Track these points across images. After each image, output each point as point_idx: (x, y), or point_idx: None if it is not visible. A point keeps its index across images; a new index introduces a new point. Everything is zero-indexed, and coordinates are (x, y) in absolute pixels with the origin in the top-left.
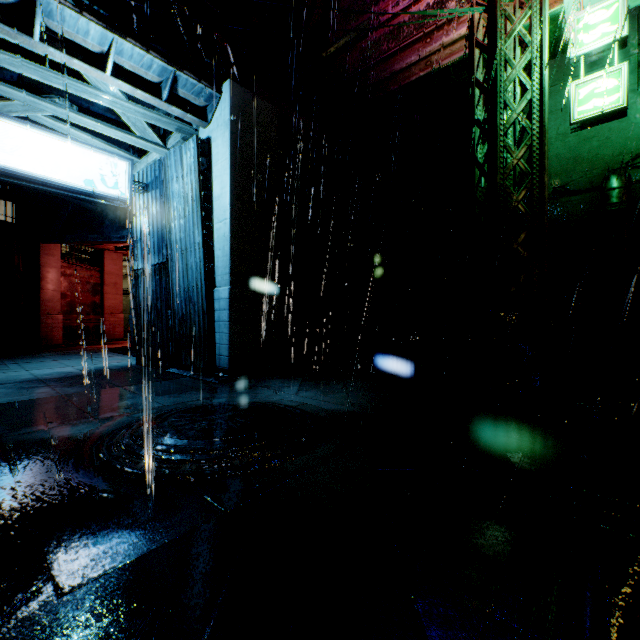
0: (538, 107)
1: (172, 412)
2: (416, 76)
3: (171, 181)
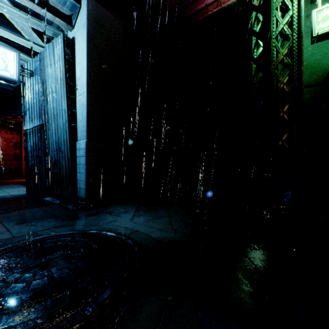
0: (297, 21)
1: (0, 253)
2: (211, 12)
3: (47, 67)
